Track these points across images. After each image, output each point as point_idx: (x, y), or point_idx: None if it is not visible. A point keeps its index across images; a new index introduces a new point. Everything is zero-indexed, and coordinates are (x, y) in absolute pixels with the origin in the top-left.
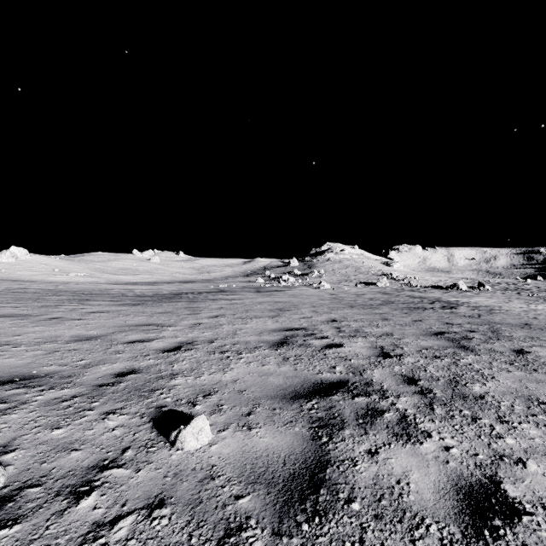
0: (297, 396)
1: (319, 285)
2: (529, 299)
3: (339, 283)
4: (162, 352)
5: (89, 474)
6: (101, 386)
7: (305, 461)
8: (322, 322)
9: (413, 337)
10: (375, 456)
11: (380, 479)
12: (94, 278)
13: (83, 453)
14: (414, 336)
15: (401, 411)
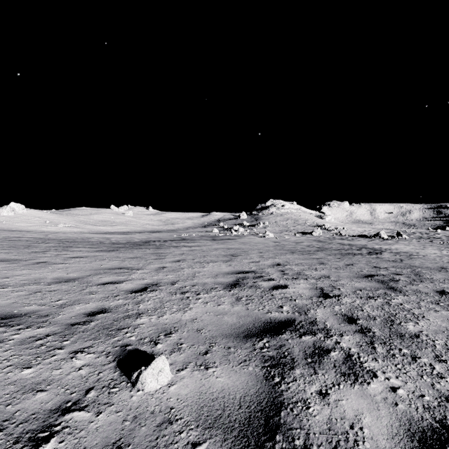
0: (249, 335)
1: (264, 234)
2: (441, 246)
3: (280, 233)
4: (130, 293)
5: (50, 418)
6: (74, 324)
7: (260, 403)
8: (269, 266)
9: (347, 279)
10: (327, 398)
11: (333, 423)
12: (78, 229)
13: (48, 394)
14: (348, 278)
15: (345, 350)
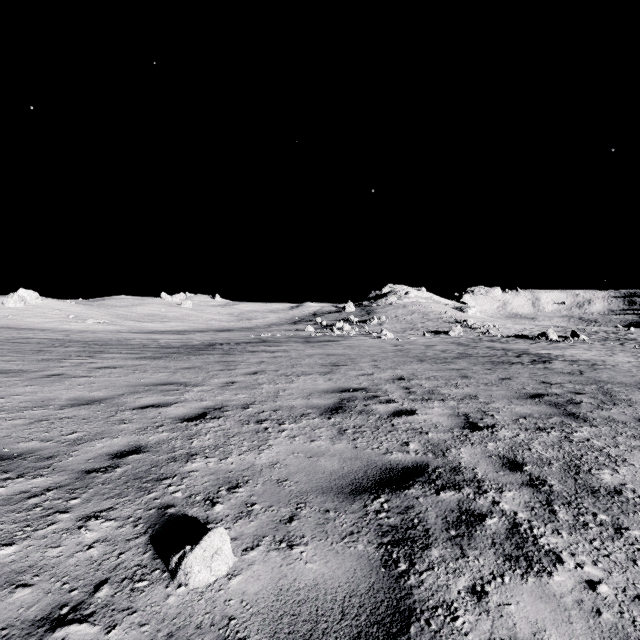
0: (358, 489)
1: (380, 334)
2: (636, 352)
3: (403, 332)
4: (180, 422)
5: (31, 636)
6: (90, 472)
7: (376, 608)
8: (387, 381)
9: (504, 401)
10: (484, 600)
11: None
12: (115, 326)
13: (33, 592)
14: (505, 399)
15: (509, 515)
